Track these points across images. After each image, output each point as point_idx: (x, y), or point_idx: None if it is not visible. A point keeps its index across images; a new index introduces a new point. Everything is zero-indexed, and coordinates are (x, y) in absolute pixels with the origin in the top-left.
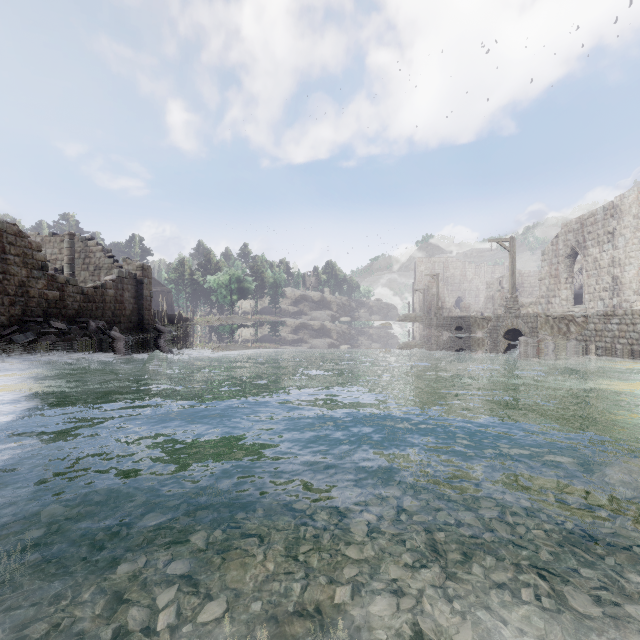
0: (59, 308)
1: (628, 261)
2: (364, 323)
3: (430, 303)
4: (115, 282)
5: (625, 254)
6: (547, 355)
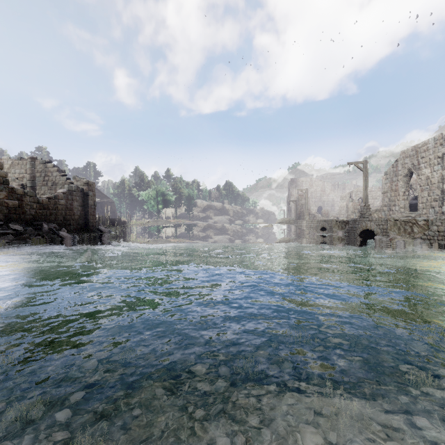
0: (18, 214)
1: None
2: (252, 225)
3: (300, 210)
4: (66, 194)
5: None
6: (399, 251)
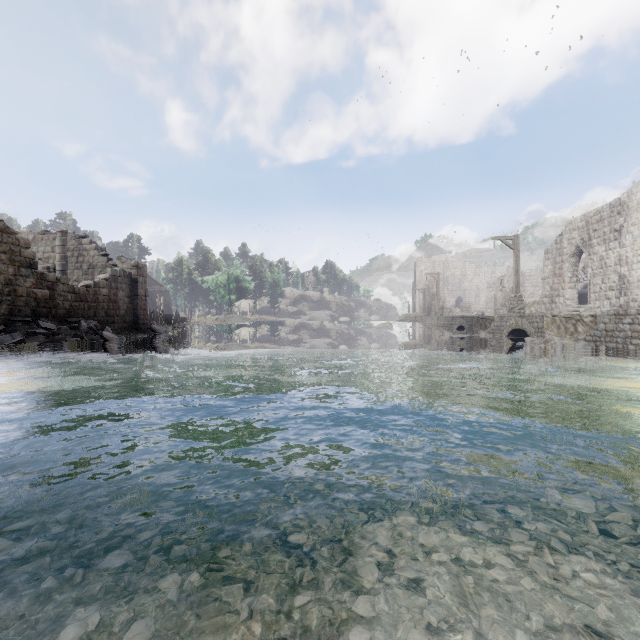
0: (49, 307)
1: (636, 259)
2: (364, 323)
3: (430, 303)
4: (108, 281)
5: (633, 252)
6: (555, 356)
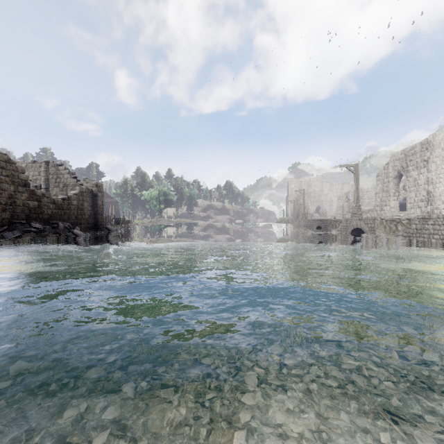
0: (37, 213)
1: (438, 180)
2: (252, 224)
3: (298, 210)
4: (77, 195)
5: (436, 175)
6: (382, 247)
